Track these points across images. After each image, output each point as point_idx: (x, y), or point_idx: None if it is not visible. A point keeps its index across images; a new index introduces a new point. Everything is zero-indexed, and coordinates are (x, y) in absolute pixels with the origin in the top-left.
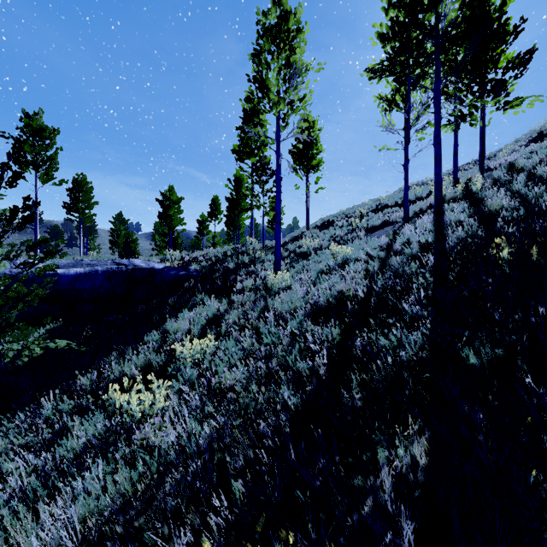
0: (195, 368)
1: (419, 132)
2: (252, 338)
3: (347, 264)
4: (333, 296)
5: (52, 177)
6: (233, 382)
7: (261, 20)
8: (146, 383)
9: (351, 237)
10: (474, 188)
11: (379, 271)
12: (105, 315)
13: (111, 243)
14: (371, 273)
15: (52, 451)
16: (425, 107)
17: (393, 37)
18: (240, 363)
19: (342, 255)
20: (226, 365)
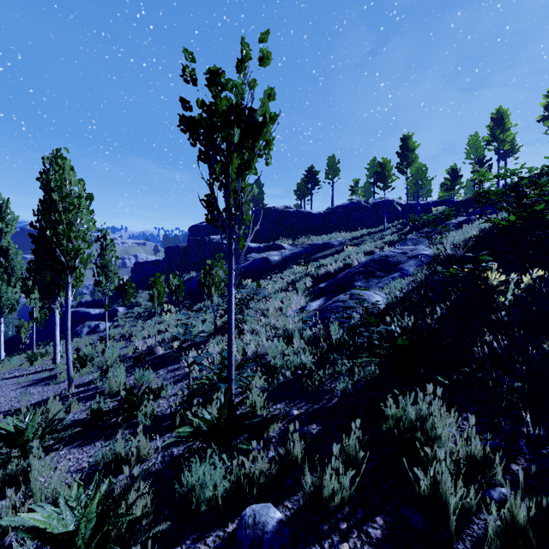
0: None
1: None
2: None
3: None
4: None
5: None
6: None
7: (492, 117)
8: None
9: None
10: None
11: None
12: None
13: None
14: None
15: None
16: None
17: (546, 109)
18: None
19: None
20: None
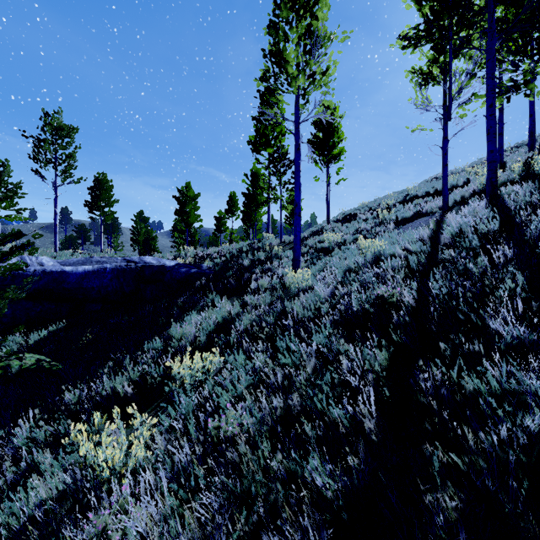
0: (195, 391)
1: (462, 107)
2: (267, 353)
3: (380, 261)
4: (369, 301)
5: (70, 174)
6: (237, 430)
7: None
8: (140, 403)
9: (379, 230)
10: (537, 168)
11: (425, 269)
12: (112, 316)
13: (132, 240)
14: (415, 271)
15: (11, 501)
16: (470, 76)
17: None
18: (250, 392)
19: (372, 251)
20: (230, 394)
